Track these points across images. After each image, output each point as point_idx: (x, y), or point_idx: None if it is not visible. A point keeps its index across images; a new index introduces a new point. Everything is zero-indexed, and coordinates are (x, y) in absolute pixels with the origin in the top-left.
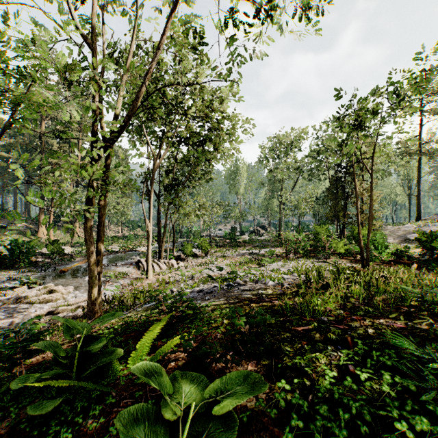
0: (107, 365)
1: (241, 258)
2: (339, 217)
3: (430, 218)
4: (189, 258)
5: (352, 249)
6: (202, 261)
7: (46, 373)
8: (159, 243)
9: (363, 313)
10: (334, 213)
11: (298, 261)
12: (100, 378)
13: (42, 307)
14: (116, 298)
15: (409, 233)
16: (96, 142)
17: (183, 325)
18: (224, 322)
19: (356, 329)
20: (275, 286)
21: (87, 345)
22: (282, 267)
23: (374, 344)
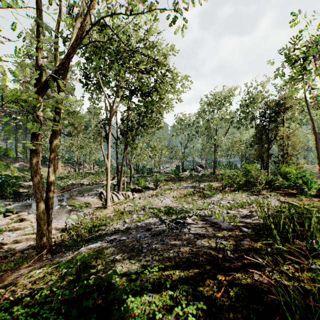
0: None
1: (185, 191)
2: (263, 157)
3: None
4: (143, 190)
5: (281, 184)
6: (153, 192)
7: None
8: (118, 178)
9: None
10: (259, 154)
11: (234, 194)
12: None
13: (10, 235)
14: (74, 228)
15: None
16: (41, 75)
17: None
18: None
19: None
20: (231, 229)
21: None
22: (221, 199)
23: None
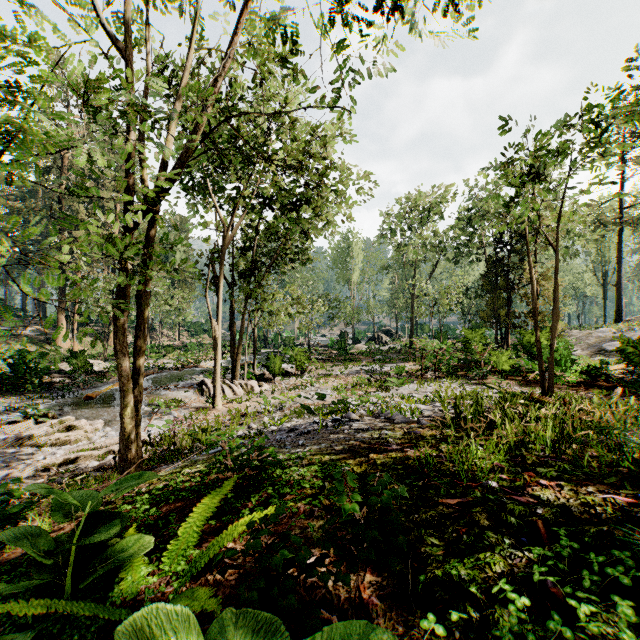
0: (126, 565)
1: (354, 378)
2: (499, 317)
3: (635, 319)
4: (278, 378)
5: (521, 365)
6: (296, 382)
7: (9, 588)
8: (233, 356)
9: (557, 473)
10: (492, 311)
11: (440, 383)
12: (113, 588)
13: (55, 452)
14: (165, 438)
15: (605, 340)
16: (132, 200)
17: (260, 490)
18: (325, 487)
19: (550, 505)
20: (407, 423)
21: (96, 529)
22: (416, 391)
23: (586, 536)
